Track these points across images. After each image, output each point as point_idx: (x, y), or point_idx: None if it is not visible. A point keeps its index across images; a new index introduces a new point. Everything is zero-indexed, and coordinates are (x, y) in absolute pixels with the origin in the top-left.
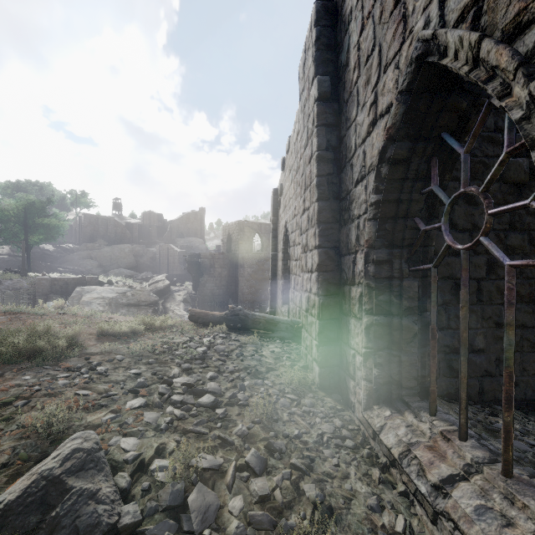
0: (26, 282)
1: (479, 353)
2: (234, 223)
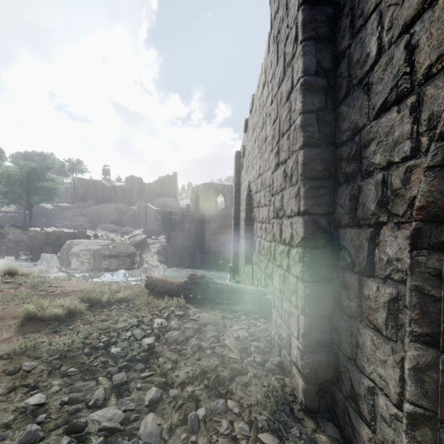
0: (26, 236)
1: None
2: (201, 185)
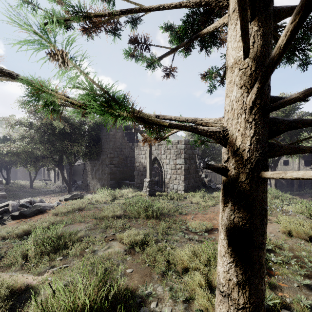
0: None
1: None
2: None
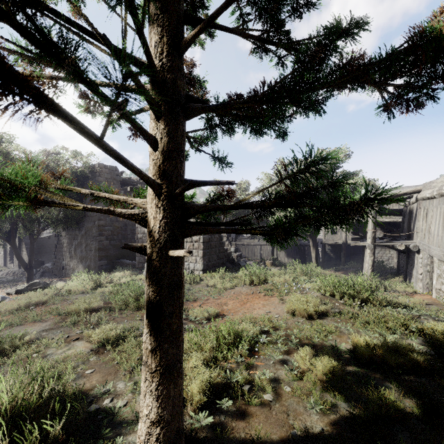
0: None
1: None
2: None
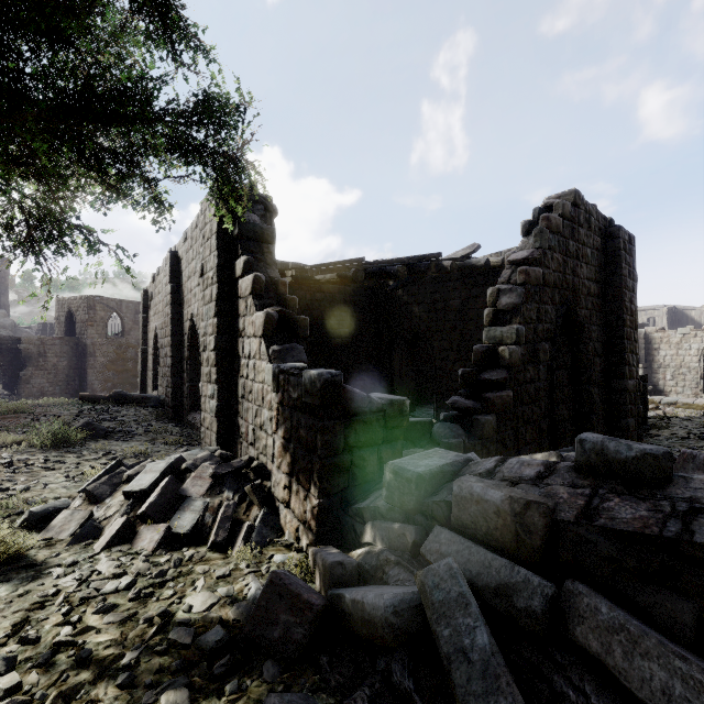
0: None
1: None
2: (79, 298)
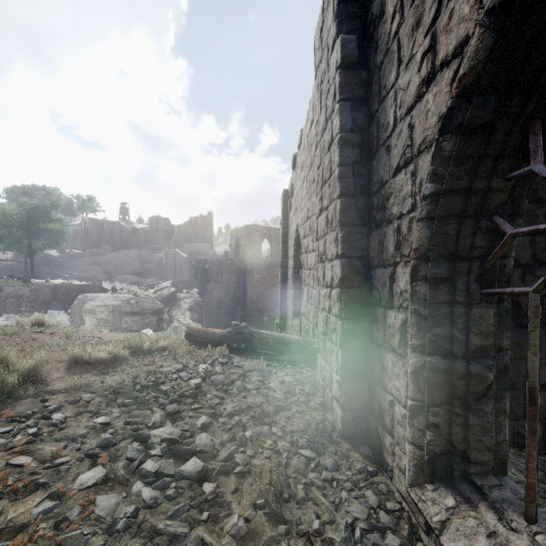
0: (28, 289)
1: (543, 389)
2: (242, 228)
